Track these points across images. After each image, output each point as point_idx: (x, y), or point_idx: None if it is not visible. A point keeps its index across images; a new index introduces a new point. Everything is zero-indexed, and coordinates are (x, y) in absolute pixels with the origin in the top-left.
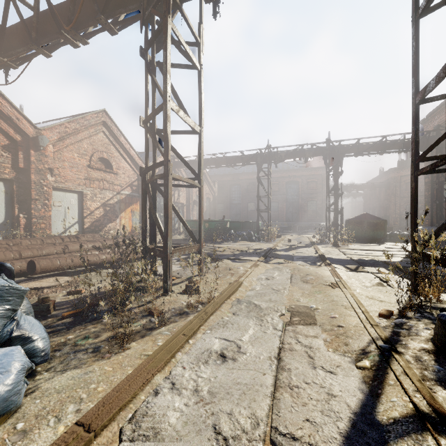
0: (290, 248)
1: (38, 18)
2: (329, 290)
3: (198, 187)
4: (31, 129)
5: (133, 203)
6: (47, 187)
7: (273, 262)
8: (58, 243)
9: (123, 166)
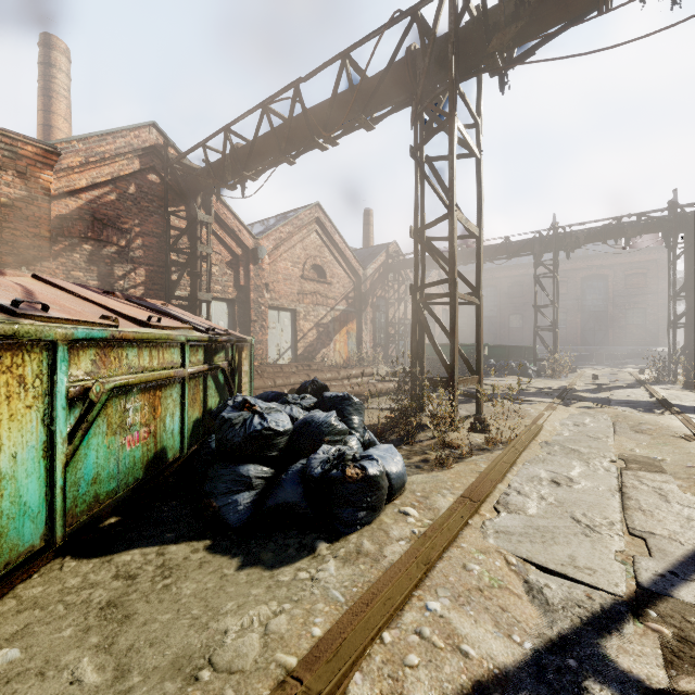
0: (600, 388)
1: (290, 128)
2: (682, 442)
3: (477, 304)
4: (250, 241)
5: (349, 322)
6: (264, 306)
7: (577, 406)
8: (297, 372)
9: (337, 273)
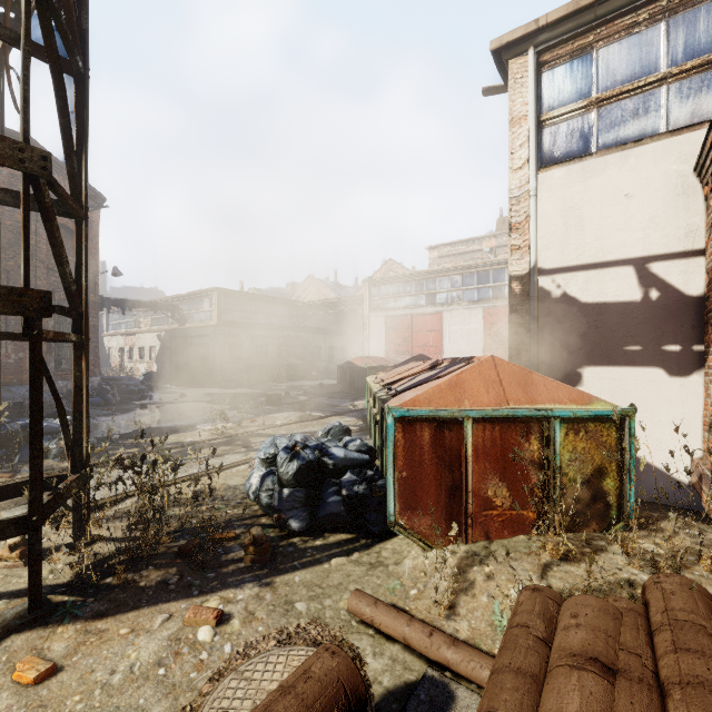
0: None
1: None
2: None
3: None
4: None
5: None
6: None
7: None
8: None
9: None
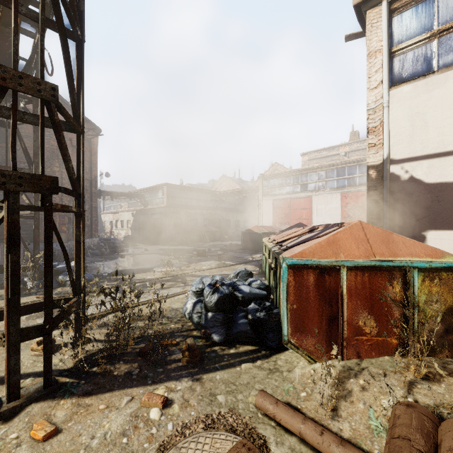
0: None
1: None
2: None
3: None
4: None
5: None
6: None
7: None
8: None
9: None
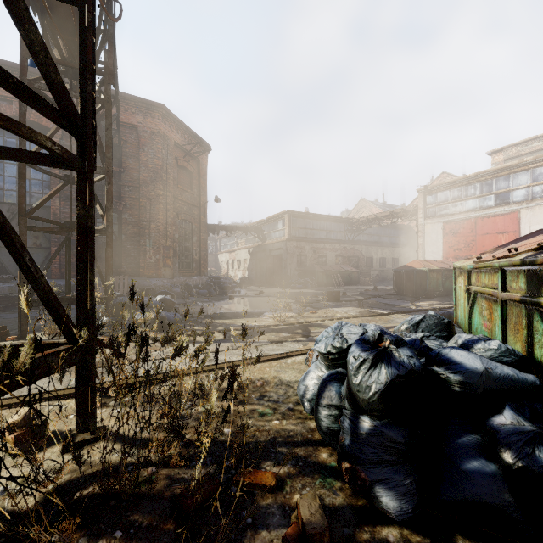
0: None
1: None
2: None
3: None
4: None
5: None
6: None
7: None
8: None
9: None
